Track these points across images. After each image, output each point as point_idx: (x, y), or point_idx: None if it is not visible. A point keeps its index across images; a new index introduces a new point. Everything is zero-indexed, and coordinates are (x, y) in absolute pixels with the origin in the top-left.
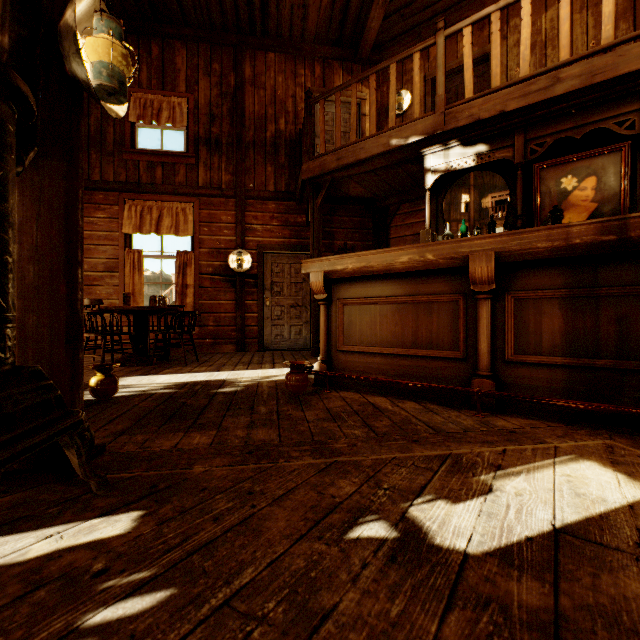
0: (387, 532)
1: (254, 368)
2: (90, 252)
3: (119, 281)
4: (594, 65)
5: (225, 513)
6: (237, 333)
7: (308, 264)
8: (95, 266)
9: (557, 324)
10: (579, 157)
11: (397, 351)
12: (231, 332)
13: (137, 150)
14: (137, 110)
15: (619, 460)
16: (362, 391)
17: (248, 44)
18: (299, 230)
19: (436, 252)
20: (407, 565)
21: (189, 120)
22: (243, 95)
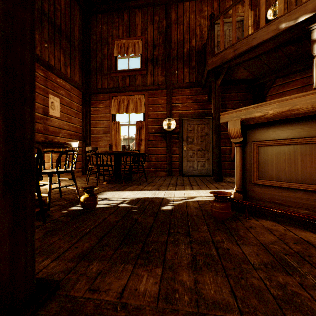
0: None
1: (180, 189)
2: (97, 124)
3: (109, 138)
4: None
5: None
6: (167, 165)
7: (226, 115)
8: (99, 131)
9: None
10: None
11: None
12: (164, 165)
13: (117, 70)
14: (117, 50)
15: None
16: (280, 221)
17: (173, 0)
18: (203, 104)
19: None
20: None
21: (142, 50)
22: (171, 30)
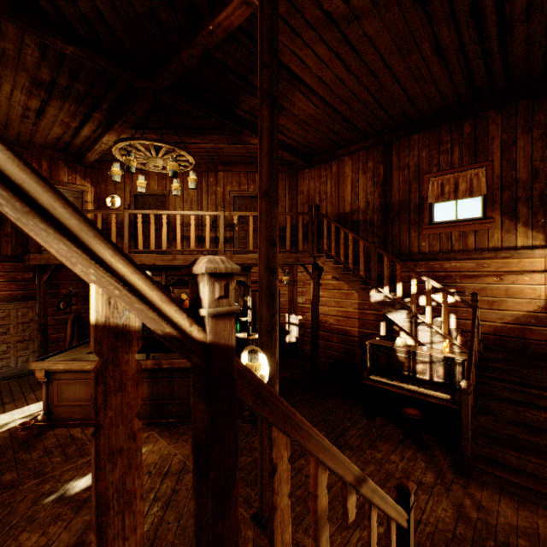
0: (58, 495)
1: None
2: None
3: None
4: (188, 258)
5: (2, 512)
6: None
7: (34, 364)
8: None
9: (147, 390)
10: (187, 287)
11: (88, 404)
12: None
13: None
14: None
15: (146, 441)
16: (69, 425)
17: None
18: (27, 284)
19: None
20: (61, 501)
21: None
22: None
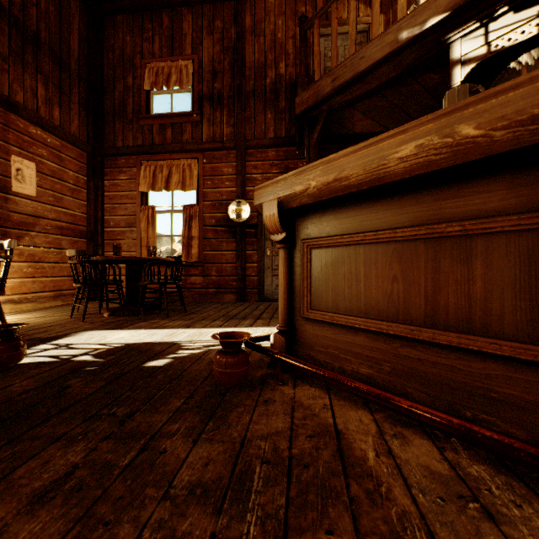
0: None
1: (228, 325)
2: (115, 210)
3: (137, 235)
4: None
5: None
6: (237, 283)
7: (260, 191)
8: (119, 222)
9: None
10: None
11: (395, 329)
12: (232, 282)
13: (150, 115)
14: (151, 79)
15: None
16: (335, 388)
17: None
18: None
19: (485, 115)
20: None
21: (194, 80)
22: (243, 45)
